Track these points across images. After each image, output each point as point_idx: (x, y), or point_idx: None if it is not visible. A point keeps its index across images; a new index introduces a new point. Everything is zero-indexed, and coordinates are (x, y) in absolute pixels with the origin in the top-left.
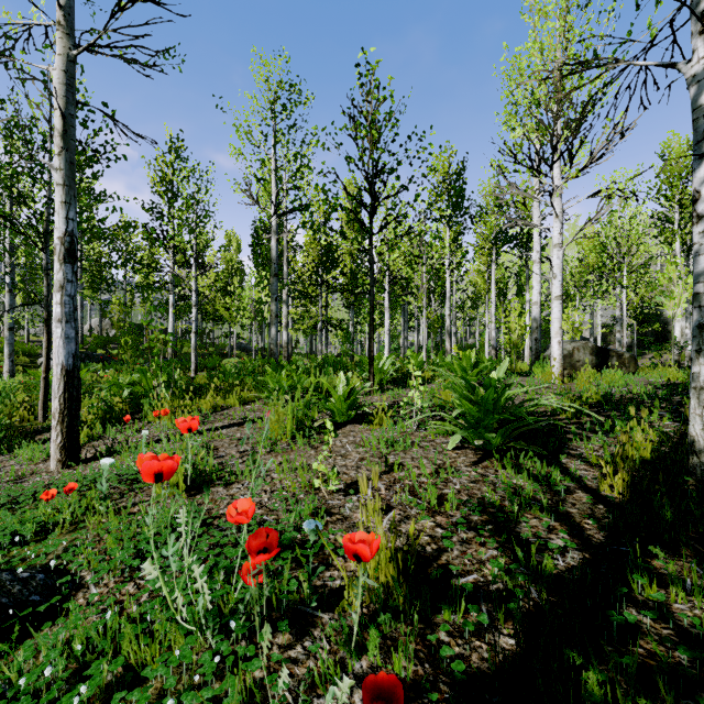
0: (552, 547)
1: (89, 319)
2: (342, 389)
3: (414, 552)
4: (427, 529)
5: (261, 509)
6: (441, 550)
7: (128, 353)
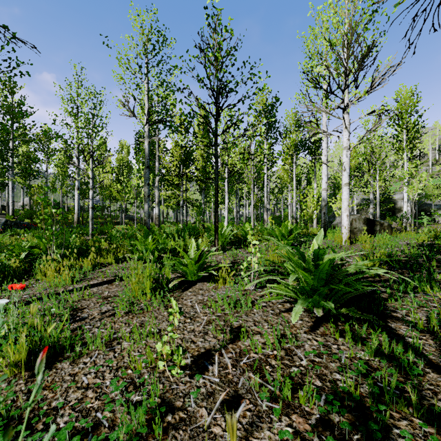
0: None
1: (22, 198)
2: (193, 254)
3: None
4: None
5: (98, 400)
6: None
7: (42, 222)
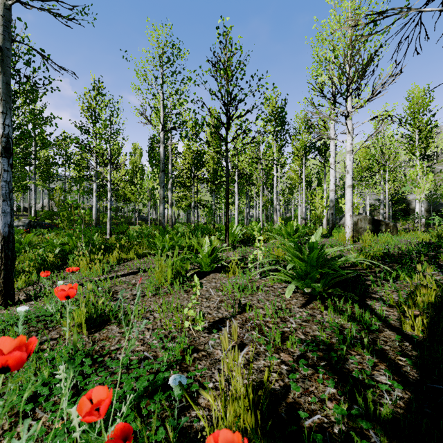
0: (383, 389)
1: (41, 200)
2: (207, 249)
3: (267, 395)
4: (274, 366)
5: (143, 346)
6: (287, 387)
7: (64, 222)
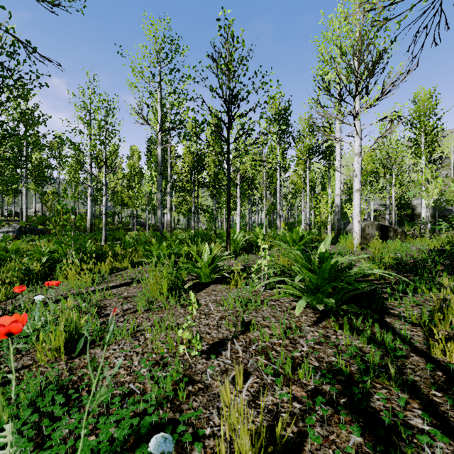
0: (424, 442)
1: (34, 204)
2: (207, 257)
3: (278, 452)
4: (284, 403)
5: (129, 376)
6: (302, 435)
7: (56, 228)
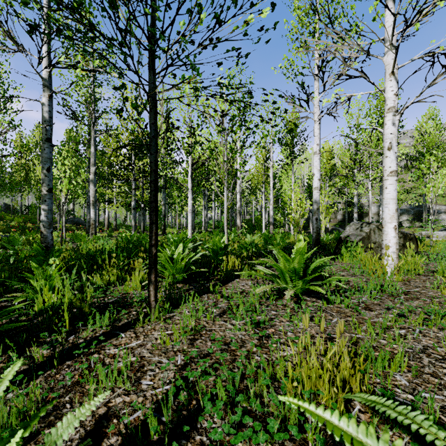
0: None
1: None
2: None
3: None
4: None
5: None
6: None
7: None
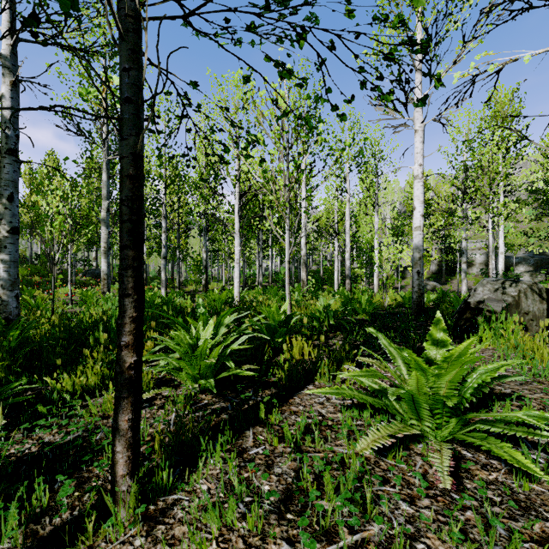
0: None
1: None
2: None
3: None
4: None
5: None
6: None
7: None
